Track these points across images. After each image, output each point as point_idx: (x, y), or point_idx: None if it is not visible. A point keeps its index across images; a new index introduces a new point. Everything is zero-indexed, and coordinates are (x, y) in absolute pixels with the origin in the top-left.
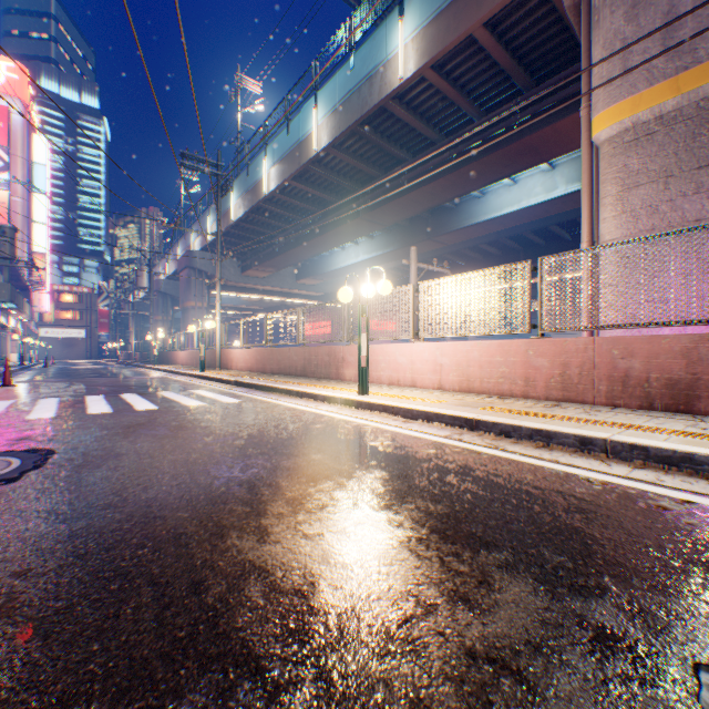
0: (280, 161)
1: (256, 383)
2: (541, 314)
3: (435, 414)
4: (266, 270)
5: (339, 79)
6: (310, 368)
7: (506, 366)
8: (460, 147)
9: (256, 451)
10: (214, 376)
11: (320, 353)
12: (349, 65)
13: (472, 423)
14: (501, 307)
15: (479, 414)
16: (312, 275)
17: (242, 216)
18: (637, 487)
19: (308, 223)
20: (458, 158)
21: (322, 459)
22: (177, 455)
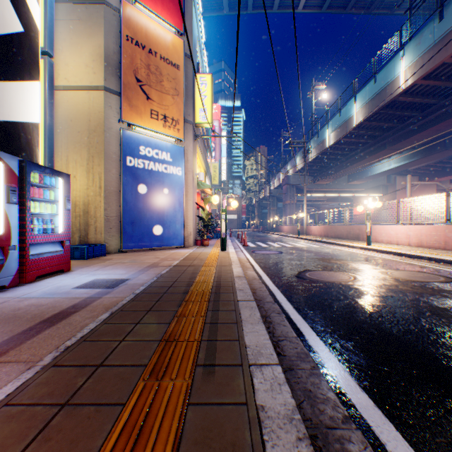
0: (335, 130)
1: (324, 241)
2: (450, 215)
3: (389, 251)
4: (327, 180)
5: (367, 88)
6: (349, 235)
7: (436, 236)
8: (451, 105)
9: (326, 254)
10: (304, 237)
11: (354, 229)
12: (373, 81)
13: (400, 254)
14: (433, 211)
15: (404, 252)
16: (357, 179)
17: (314, 157)
18: (426, 266)
19: (352, 154)
20: (451, 110)
21: (343, 256)
22: (308, 253)
